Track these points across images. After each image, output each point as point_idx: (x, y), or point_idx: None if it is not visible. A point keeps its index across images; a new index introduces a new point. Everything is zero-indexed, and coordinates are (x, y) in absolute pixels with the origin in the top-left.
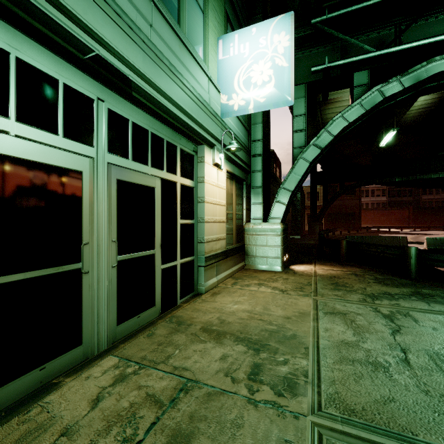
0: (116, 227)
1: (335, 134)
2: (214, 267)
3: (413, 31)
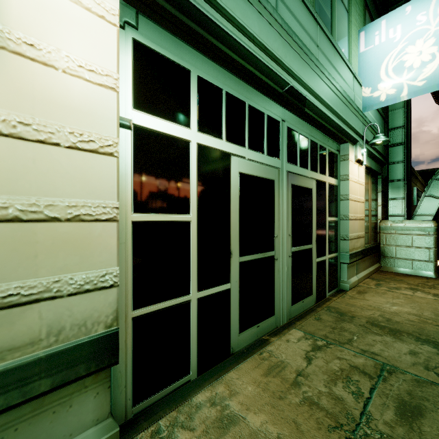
0: (290, 224)
1: None
2: (354, 265)
3: None
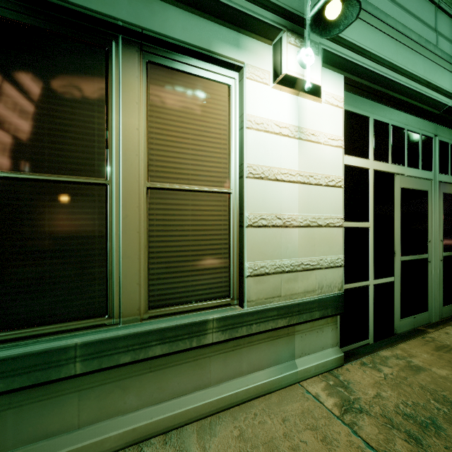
0: (442, 230)
1: None
2: None
3: None
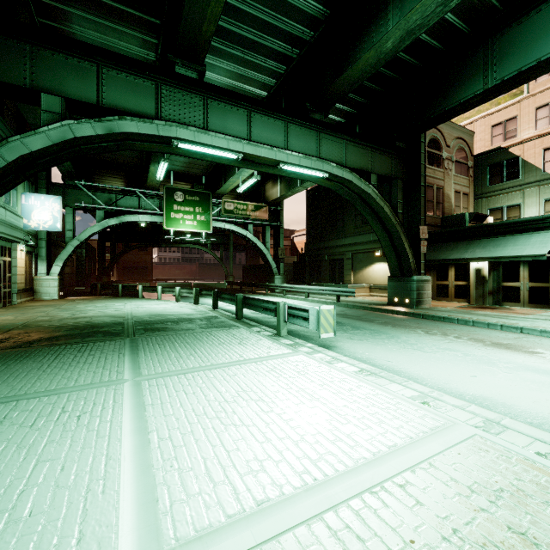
0: None
1: (88, 236)
2: (20, 295)
3: (123, 199)
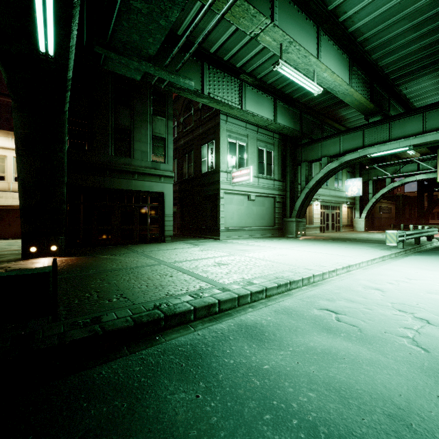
0: (331, 219)
1: (380, 195)
2: (344, 227)
3: (404, 167)
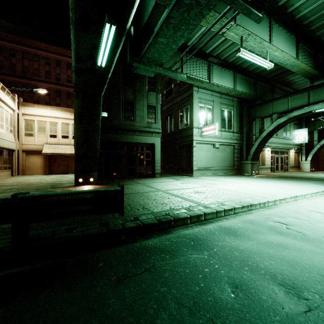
0: (280, 161)
1: None
2: (291, 168)
3: None
